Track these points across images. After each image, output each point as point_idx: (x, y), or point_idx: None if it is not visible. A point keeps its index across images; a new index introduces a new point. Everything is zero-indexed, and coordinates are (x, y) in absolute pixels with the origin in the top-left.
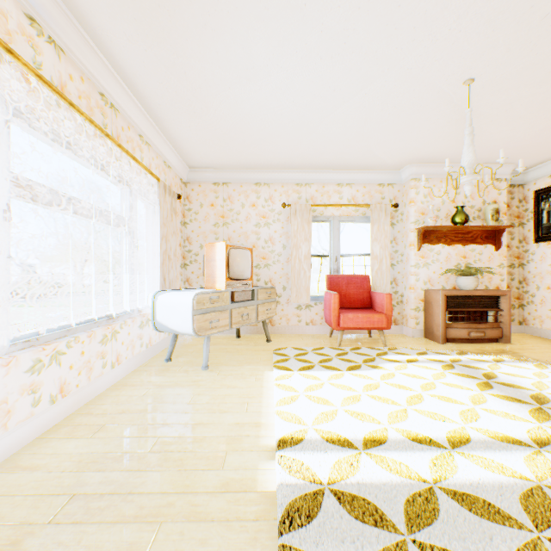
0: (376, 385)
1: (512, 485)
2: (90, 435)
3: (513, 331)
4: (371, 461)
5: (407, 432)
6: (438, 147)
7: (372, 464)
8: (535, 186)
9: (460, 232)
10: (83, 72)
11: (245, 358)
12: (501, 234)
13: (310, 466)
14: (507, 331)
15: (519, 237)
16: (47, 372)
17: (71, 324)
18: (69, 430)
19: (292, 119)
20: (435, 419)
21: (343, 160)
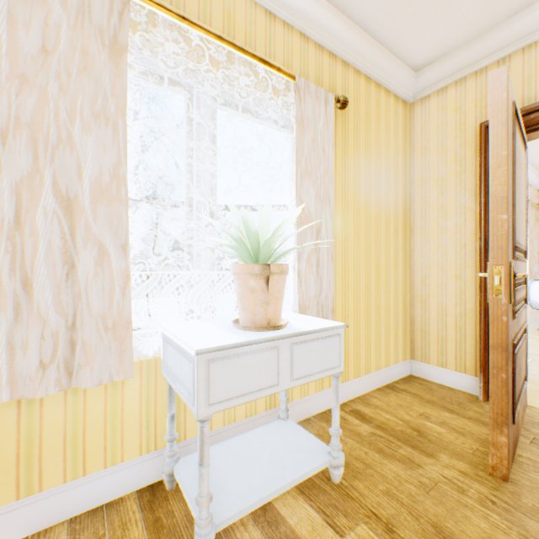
0: None
1: None
2: None
3: None
4: None
5: None
6: None
7: None
8: None
9: None
10: None
11: None
12: None
13: None
14: None
15: None
16: None
17: None
18: None
19: None
20: None
21: None
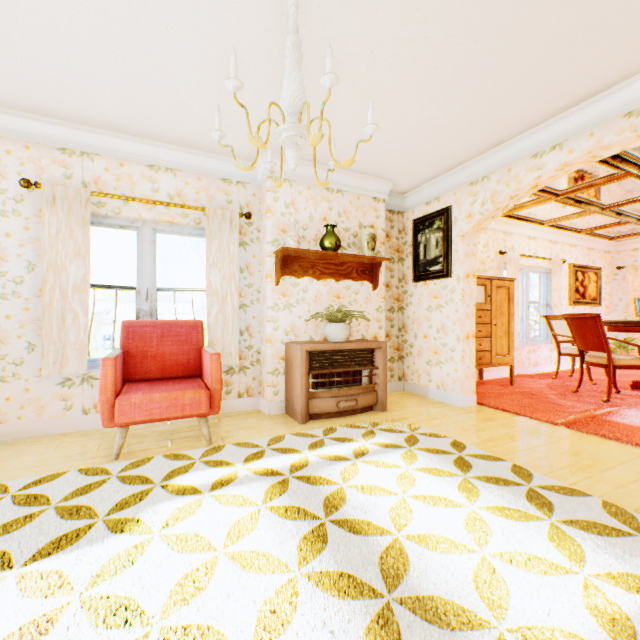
0: (53, 619)
1: None
2: None
3: (393, 389)
4: None
5: None
6: None
7: None
8: (414, 215)
9: (333, 262)
10: None
11: None
12: (379, 269)
13: None
14: (383, 395)
15: (399, 275)
16: None
17: None
18: None
19: None
20: None
21: (145, 117)
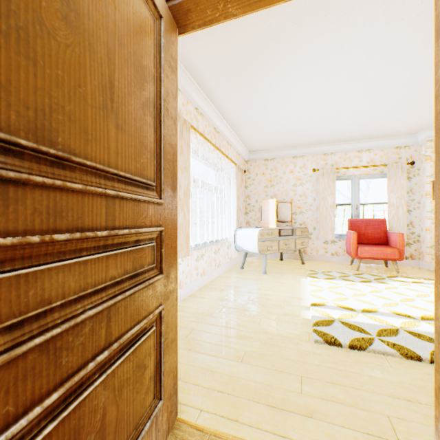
0: (380, 291)
1: None
2: (219, 291)
3: None
4: (364, 317)
5: (393, 311)
6: None
7: (364, 318)
8: None
9: None
10: (209, 121)
11: (288, 271)
12: None
13: (328, 313)
14: None
15: None
16: (200, 262)
17: (204, 242)
18: (209, 289)
19: (319, 118)
20: (417, 309)
21: (361, 134)
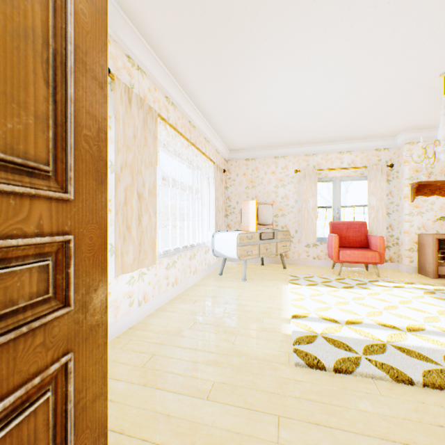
0: (363, 298)
1: (444, 351)
2: (192, 303)
3: None
4: (349, 330)
5: (378, 321)
6: (428, 117)
7: (349, 331)
8: None
9: None
10: (183, 113)
11: (269, 277)
12: None
13: (310, 327)
14: None
15: None
16: (171, 270)
17: (177, 247)
18: (181, 300)
19: (301, 115)
20: (402, 318)
21: (342, 135)
